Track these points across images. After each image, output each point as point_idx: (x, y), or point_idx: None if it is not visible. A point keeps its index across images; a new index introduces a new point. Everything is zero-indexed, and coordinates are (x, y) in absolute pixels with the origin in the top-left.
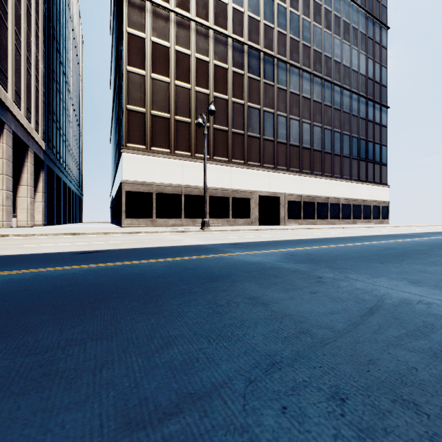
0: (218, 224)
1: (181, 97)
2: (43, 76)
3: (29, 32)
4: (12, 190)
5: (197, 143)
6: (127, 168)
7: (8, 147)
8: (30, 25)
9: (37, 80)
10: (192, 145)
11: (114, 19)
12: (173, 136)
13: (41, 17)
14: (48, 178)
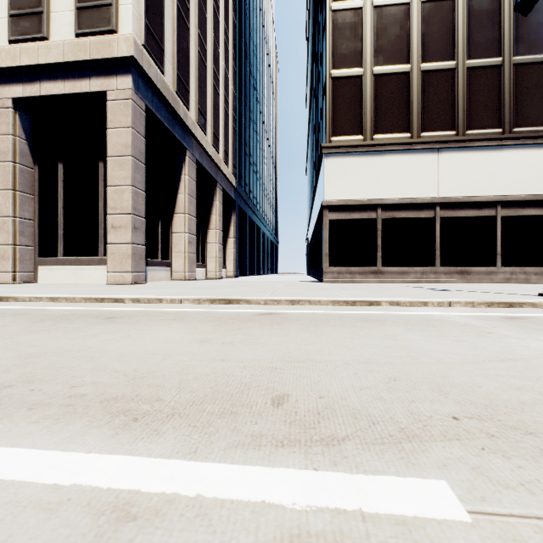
0: (526, 279)
1: (434, 21)
2: (233, 99)
3: (216, 41)
4: (195, 234)
5: (471, 108)
6: (331, 179)
7: (191, 179)
8: (218, 34)
9: (226, 102)
10: (458, 113)
11: (310, 1)
12: (417, 104)
13: (232, 29)
14: (241, 222)
